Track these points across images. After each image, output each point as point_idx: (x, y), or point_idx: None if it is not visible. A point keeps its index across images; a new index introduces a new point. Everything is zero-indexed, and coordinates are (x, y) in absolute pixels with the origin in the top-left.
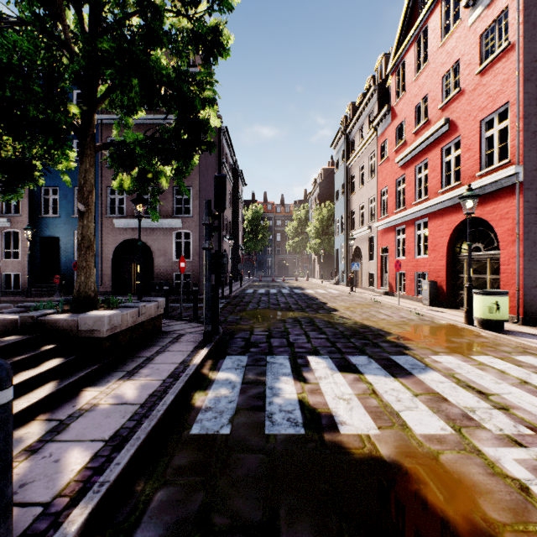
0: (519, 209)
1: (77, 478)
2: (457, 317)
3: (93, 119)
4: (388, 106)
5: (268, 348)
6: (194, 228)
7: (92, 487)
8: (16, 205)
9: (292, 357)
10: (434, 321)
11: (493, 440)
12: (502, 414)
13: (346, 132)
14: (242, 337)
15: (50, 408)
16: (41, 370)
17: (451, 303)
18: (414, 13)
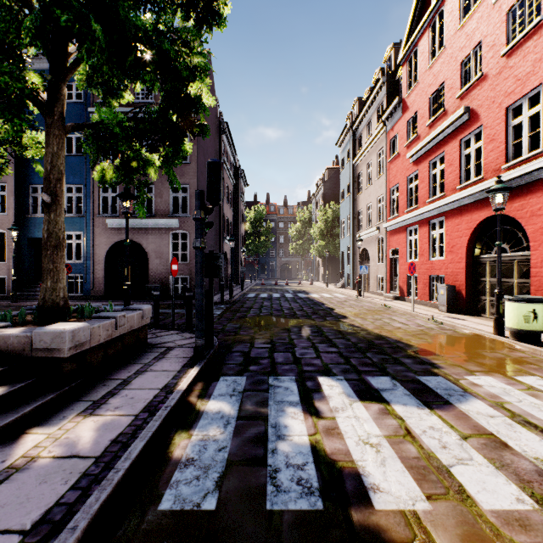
0: None
1: None
2: (482, 326)
3: (62, 93)
4: (398, 99)
5: (271, 366)
6: (192, 229)
7: None
8: (2, 203)
9: (299, 378)
10: (456, 331)
11: None
12: None
13: (352, 128)
14: (241, 351)
15: None
16: None
17: (471, 309)
18: None
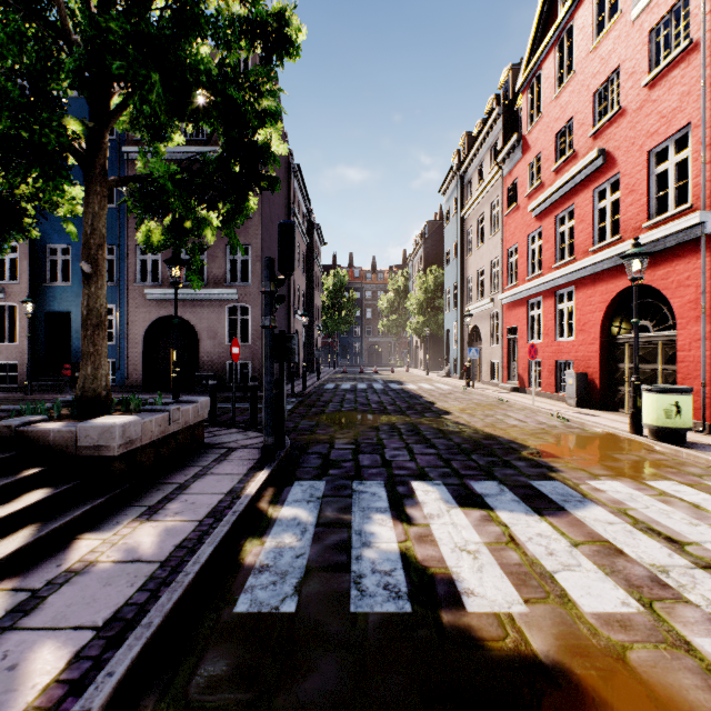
0: (706, 272)
1: (39, 703)
2: (617, 423)
3: (104, 142)
4: (517, 136)
5: (355, 469)
6: (254, 301)
7: None
8: (12, 269)
9: (389, 482)
10: (585, 429)
11: (707, 623)
12: (710, 576)
13: (459, 171)
14: (319, 453)
15: (22, 568)
16: (13, 508)
17: (607, 403)
18: (553, 8)
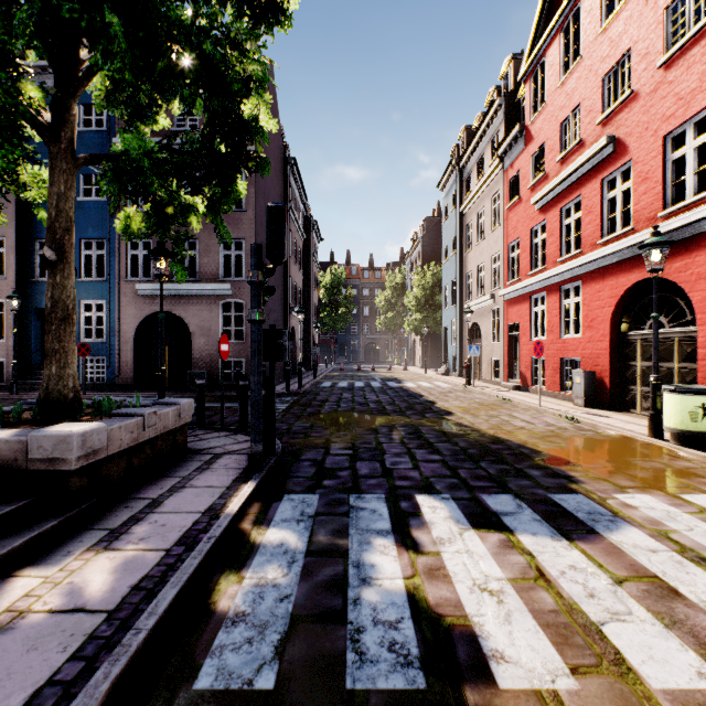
0: None
1: None
2: (632, 425)
3: (71, 114)
4: (520, 126)
5: (353, 480)
6: (248, 297)
7: None
8: None
9: (391, 496)
10: (598, 431)
11: None
12: None
13: (458, 166)
14: (312, 459)
15: None
16: None
17: (617, 403)
18: None
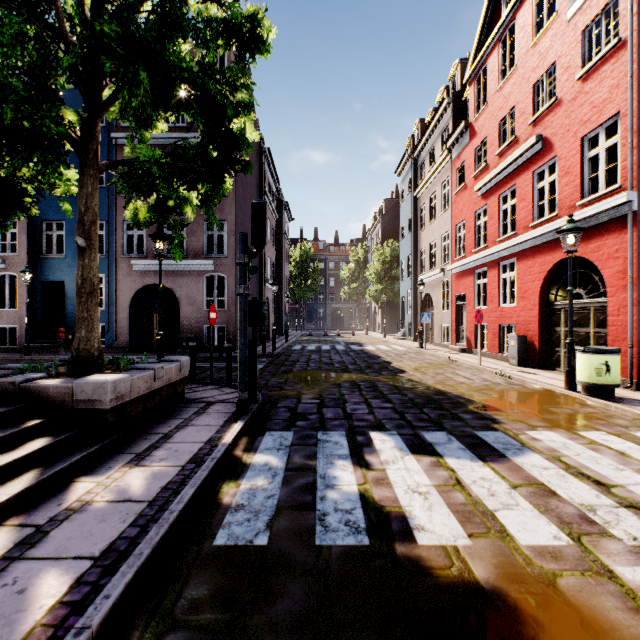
0: (633, 246)
1: (46, 621)
2: (554, 380)
3: (97, 130)
4: (465, 123)
5: (320, 421)
6: (229, 271)
7: (65, 635)
8: (12, 242)
9: (350, 432)
10: (525, 386)
11: (627, 554)
12: (632, 514)
13: (413, 155)
14: (287, 407)
15: (27, 507)
16: (18, 455)
17: (545, 362)
18: (497, 8)
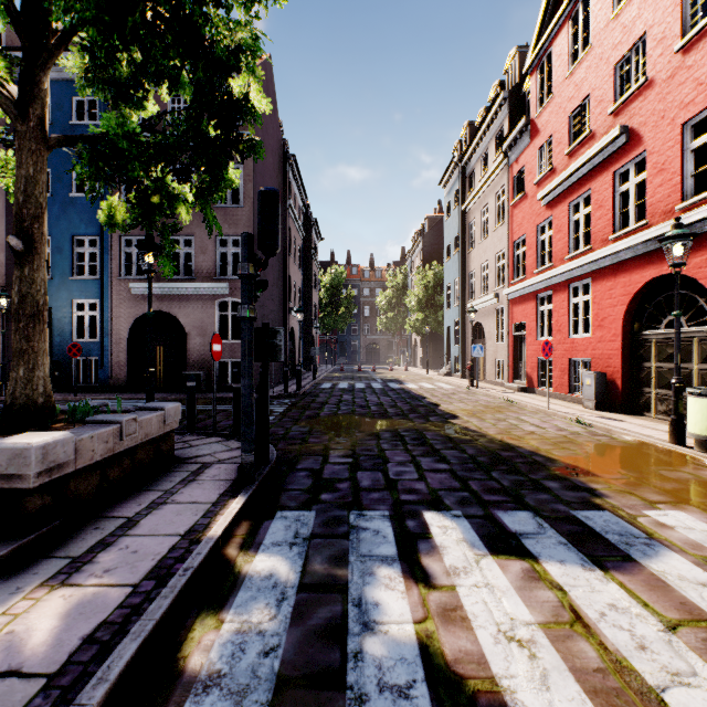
0: None
1: None
2: (649, 430)
3: (41, 88)
4: (525, 120)
5: (353, 493)
6: None
7: None
8: None
9: (396, 513)
10: (613, 437)
11: None
12: None
13: (461, 162)
14: (309, 469)
15: None
16: None
17: (630, 406)
18: None
